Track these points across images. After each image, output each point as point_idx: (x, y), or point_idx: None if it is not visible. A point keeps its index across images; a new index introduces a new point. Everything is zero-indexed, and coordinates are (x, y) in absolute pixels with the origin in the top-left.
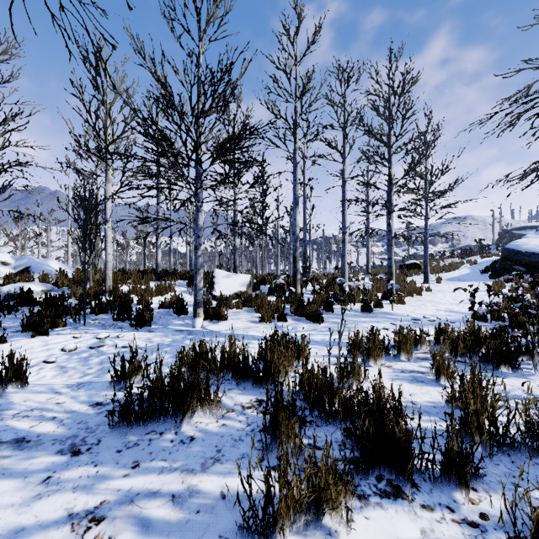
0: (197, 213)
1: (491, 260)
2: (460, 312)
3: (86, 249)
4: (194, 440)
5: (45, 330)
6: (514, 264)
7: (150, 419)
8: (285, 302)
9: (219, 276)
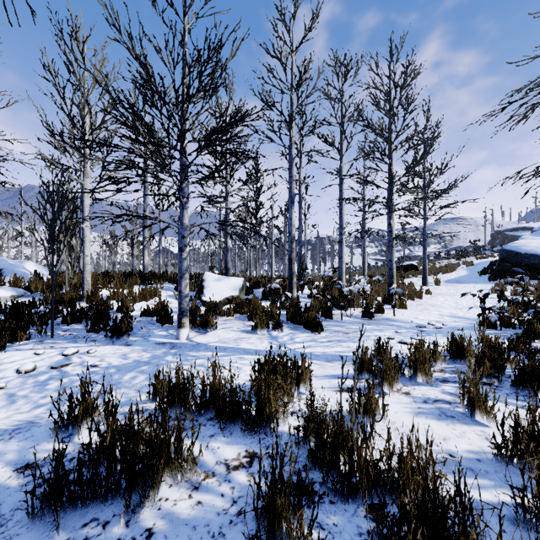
0: (182, 210)
1: (487, 261)
2: (465, 318)
3: (54, 251)
4: (151, 538)
5: (1, 346)
6: (514, 265)
7: (92, 499)
8: (280, 308)
9: (209, 280)
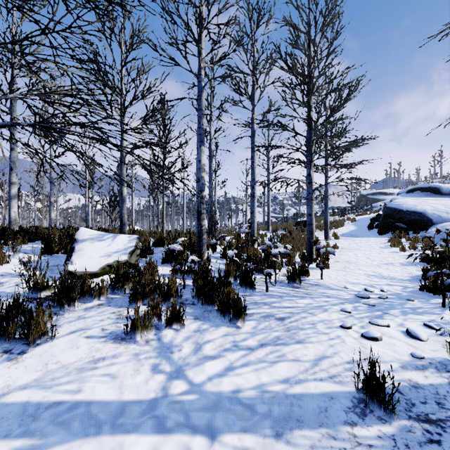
0: None
1: (365, 218)
2: (394, 278)
3: None
4: None
5: None
6: (397, 221)
7: None
8: (183, 279)
9: (84, 239)
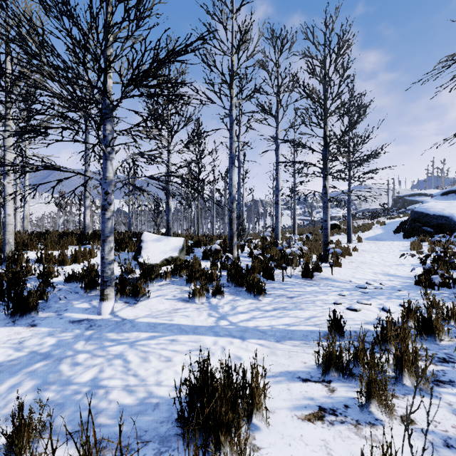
0: (105, 161)
1: (396, 221)
2: (398, 276)
3: None
4: None
5: None
6: (423, 225)
7: None
8: (221, 270)
9: (148, 240)
